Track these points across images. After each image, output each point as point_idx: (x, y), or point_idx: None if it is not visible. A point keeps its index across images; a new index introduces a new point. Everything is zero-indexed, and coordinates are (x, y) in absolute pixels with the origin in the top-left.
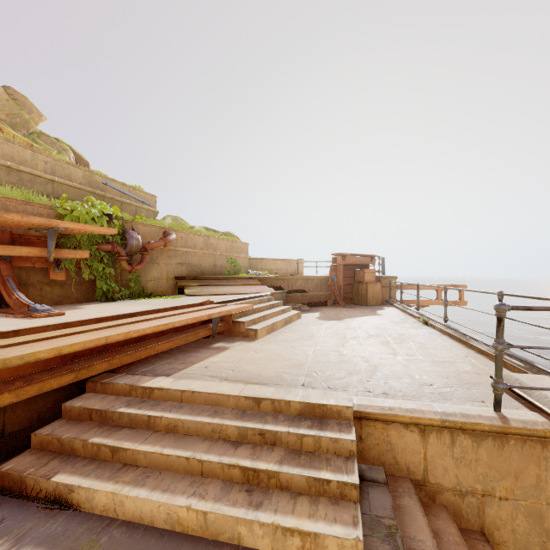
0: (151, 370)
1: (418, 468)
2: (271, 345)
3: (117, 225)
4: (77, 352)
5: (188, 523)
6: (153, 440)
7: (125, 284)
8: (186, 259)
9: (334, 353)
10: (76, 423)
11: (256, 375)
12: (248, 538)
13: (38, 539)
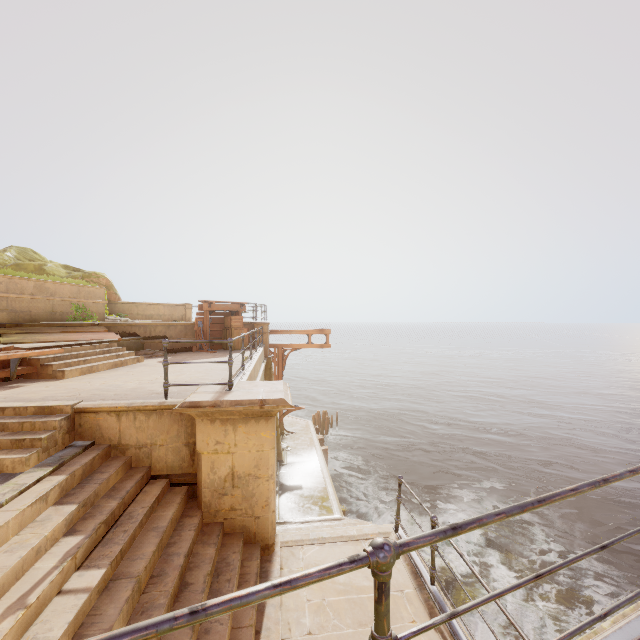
0: None
1: (116, 437)
2: (72, 382)
3: None
4: None
5: None
6: None
7: None
8: (8, 305)
9: (120, 383)
10: None
11: (24, 399)
12: None
13: None
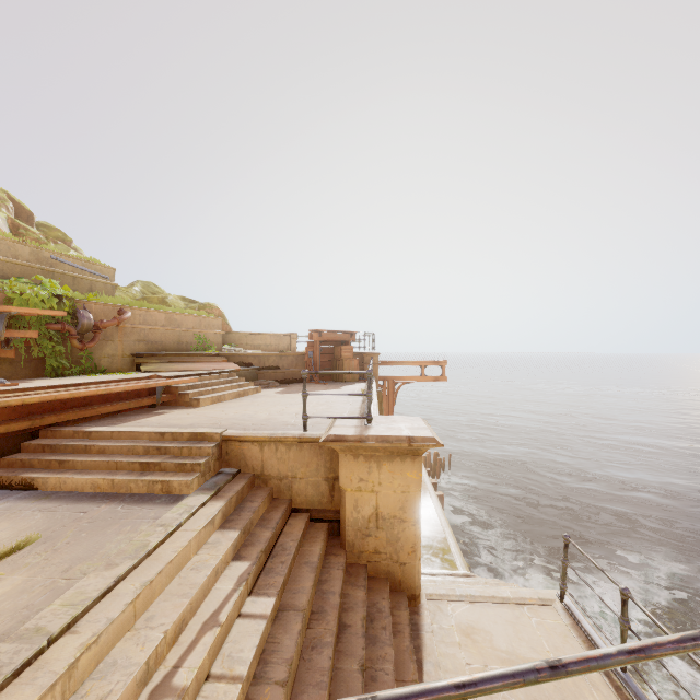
0: (94, 425)
1: (259, 467)
2: (207, 410)
3: (67, 305)
4: (32, 410)
5: (104, 487)
6: (88, 457)
7: (77, 361)
8: (146, 336)
9: (251, 413)
10: (33, 454)
11: (175, 425)
12: (136, 489)
13: (14, 498)
